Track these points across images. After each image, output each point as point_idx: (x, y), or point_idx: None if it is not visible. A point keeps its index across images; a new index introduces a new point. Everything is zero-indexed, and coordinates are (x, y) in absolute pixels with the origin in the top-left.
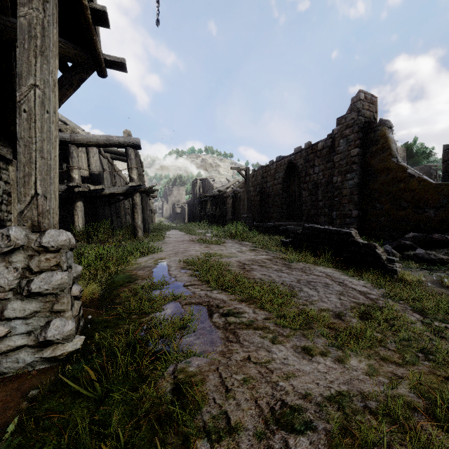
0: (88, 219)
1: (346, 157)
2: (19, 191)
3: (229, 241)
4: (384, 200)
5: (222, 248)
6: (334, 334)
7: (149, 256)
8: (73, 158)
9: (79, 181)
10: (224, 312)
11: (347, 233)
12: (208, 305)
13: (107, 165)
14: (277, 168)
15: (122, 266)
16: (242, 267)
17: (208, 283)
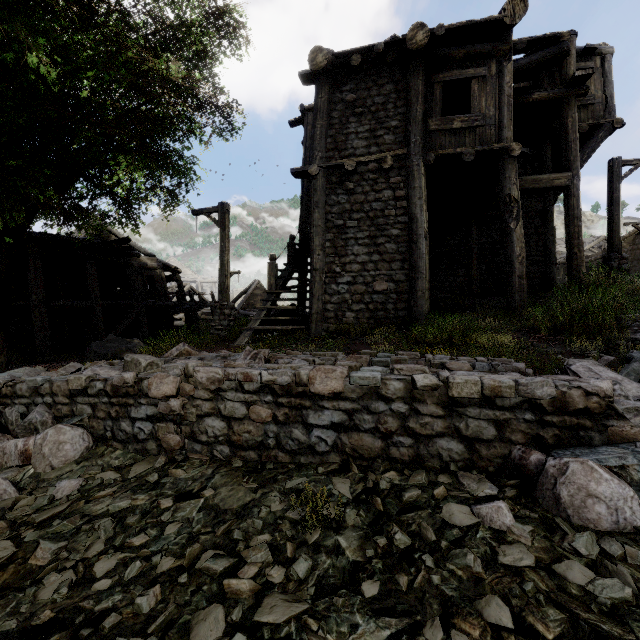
0: None
1: None
2: (613, 244)
3: None
4: None
5: None
6: None
7: None
8: None
9: None
10: None
11: None
12: None
13: None
14: None
15: None
16: None
17: None
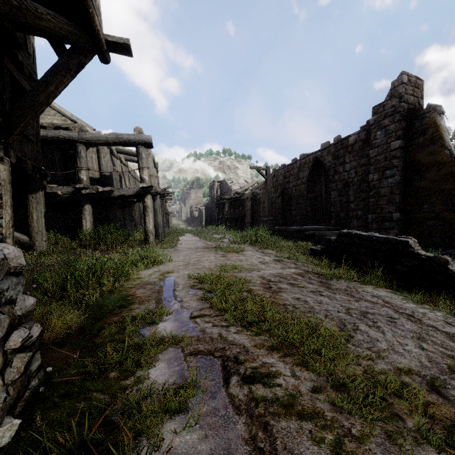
0: (98, 224)
1: (385, 151)
2: None
3: (248, 249)
4: (434, 201)
5: (241, 257)
6: (444, 435)
7: (155, 268)
8: (81, 158)
9: (87, 182)
10: (246, 374)
11: (402, 242)
12: (222, 357)
13: (120, 166)
14: (301, 166)
15: (119, 283)
16: (267, 286)
17: (222, 315)
